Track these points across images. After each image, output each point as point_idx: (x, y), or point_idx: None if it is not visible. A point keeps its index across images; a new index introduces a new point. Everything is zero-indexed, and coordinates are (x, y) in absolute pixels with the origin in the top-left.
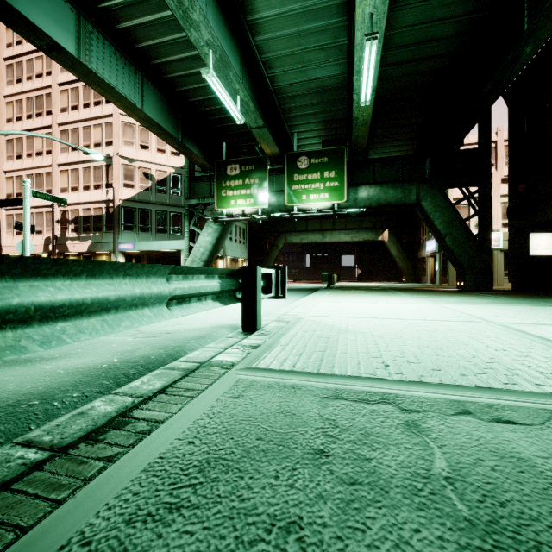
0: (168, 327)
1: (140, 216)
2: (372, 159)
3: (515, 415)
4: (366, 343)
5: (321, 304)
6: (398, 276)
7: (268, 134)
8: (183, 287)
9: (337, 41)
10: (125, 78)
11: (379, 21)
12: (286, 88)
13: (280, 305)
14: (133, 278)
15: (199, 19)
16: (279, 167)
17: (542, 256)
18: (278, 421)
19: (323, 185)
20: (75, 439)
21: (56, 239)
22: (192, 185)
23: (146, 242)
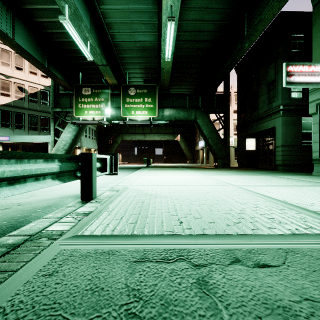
0: (22, 199)
1: (15, 117)
2: (171, 93)
3: (266, 257)
4: (168, 204)
5: (141, 177)
6: (185, 160)
7: (110, 70)
8: (14, 170)
9: (152, 20)
10: None
11: (176, 12)
12: (121, 43)
13: (116, 179)
14: None
15: None
16: (117, 93)
17: (251, 150)
18: (83, 303)
19: (144, 106)
20: None
21: None
22: (57, 98)
23: (20, 136)
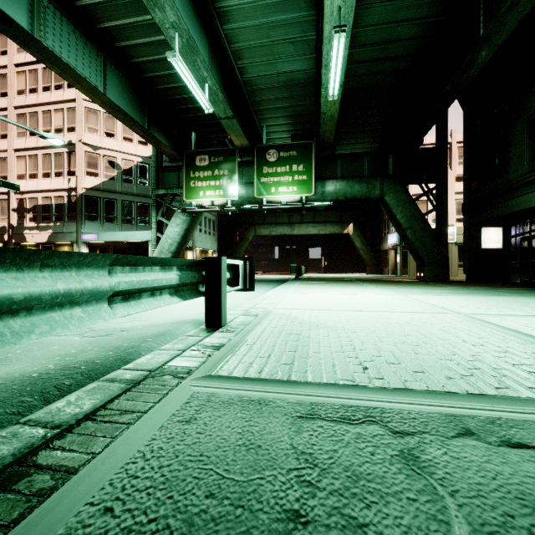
0: (125, 323)
1: (105, 205)
2: (338, 154)
3: (524, 434)
4: (340, 340)
5: (290, 295)
6: (362, 267)
7: (237, 125)
8: (129, 281)
9: (306, 36)
10: (86, 60)
11: (347, 15)
12: (256, 80)
13: (249, 297)
14: (56, 269)
15: None
16: (249, 160)
17: (493, 249)
18: (237, 460)
19: (291, 178)
20: None
21: (12, 228)
22: (160, 174)
23: (111, 233)
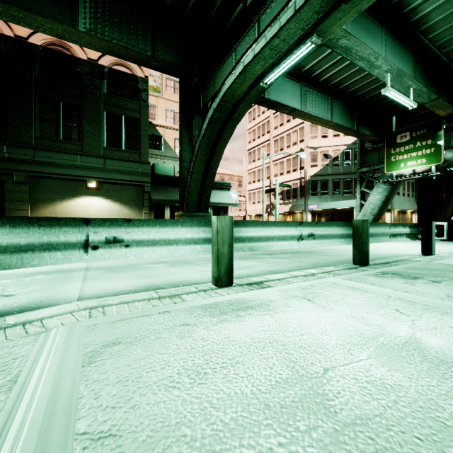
0: (371, 252)
1: (321, 185)
2: None
3: None
4: None
5: None
6: None
7: (443, 101)
8: (395, 231)
9: None
10: (322, 106)
11: None
12: None
13: None
14: (380, 227)
15: (381, 62)
16: None
17: None
18: (441, 268)
19: None
20: (378, 263)
21: (272, 205)
22: (363, 156)
23: (326, 203)
